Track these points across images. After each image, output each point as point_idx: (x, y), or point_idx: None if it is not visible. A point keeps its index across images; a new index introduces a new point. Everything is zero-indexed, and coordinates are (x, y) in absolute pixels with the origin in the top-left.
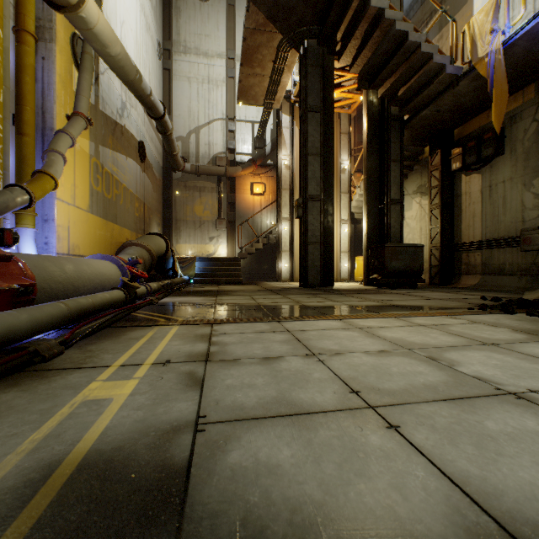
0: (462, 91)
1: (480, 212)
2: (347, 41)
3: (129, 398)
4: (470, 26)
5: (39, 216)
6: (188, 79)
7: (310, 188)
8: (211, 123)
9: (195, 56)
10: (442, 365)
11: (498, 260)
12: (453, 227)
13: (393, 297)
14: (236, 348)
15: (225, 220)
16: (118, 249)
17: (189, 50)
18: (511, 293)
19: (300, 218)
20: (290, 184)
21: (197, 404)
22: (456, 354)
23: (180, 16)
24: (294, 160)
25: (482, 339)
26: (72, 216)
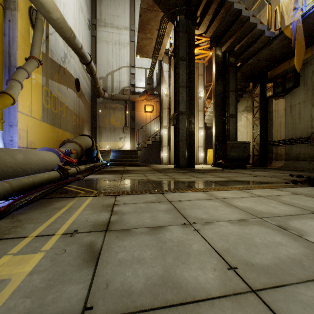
0: (274, 47)
1: (284, 122)
2: (203, 16)
3: (26, 279)
4: (280, 6)
5: (6, 123)
6: (106, 42)
7: (180, 107)
8: (120, 69)
9: (111, 28)
10: (293, 234)
11: (296, 151)
12: (267, 131)
13: (234, 175)
14: (130, 217)
15: (129, 127)
16: (60, 144)
17: (107, 25)
18: (306, 172)
19: (174, 125)
20: (168, 106)
21: (87, 288)
22: (299, 223)
23: (102, 4)
24: (170, 91)
25: (309, 208)
26: (30, 123)
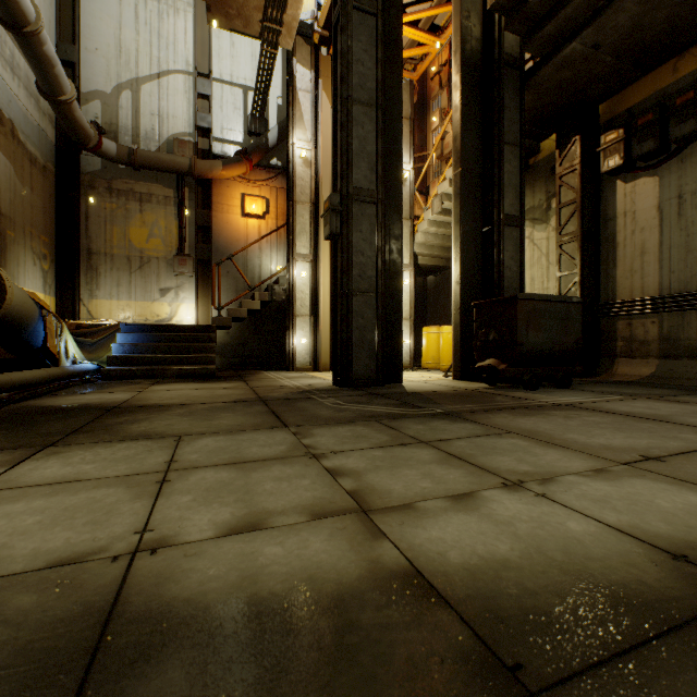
0: None
1: (657, 245)
2: None
3: None
4: None
5: None
6: None
7: (356, 173)
8: (165, 76)
9: None
10: None
11: None
12: (599, 275)
13: (628, 432)
14: None
15: (191, 257)
16: None
17: None
18: None
19: (334, 239)
20: (311, 194)
21: None
22: None
23: None
24: (319, 150)
25: None
26: None
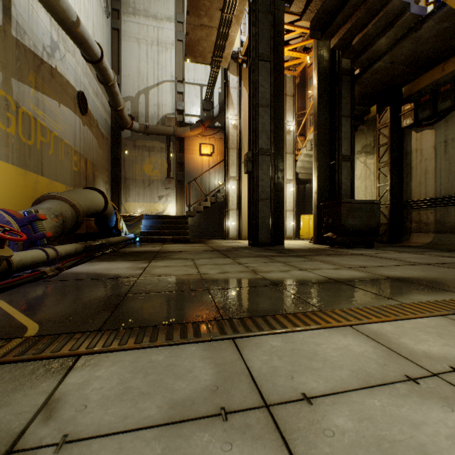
0: (424, 36)
1: (433, 169)
2: None
3: None
4: None
5: None
6: (137, 40)
7: (260, 141)
8: (160, 84)
9: (144, 17)
10: None
11: None
12: (402, 185)
13: (367, 261)
14: None
15: (174, 179)
16: (33, 203)
17: (139, 12)
18: None
19: (249, 173)
20: (237, 144)
21: None
22: None
23: None
24: (241, 120)
25: None
26: None
